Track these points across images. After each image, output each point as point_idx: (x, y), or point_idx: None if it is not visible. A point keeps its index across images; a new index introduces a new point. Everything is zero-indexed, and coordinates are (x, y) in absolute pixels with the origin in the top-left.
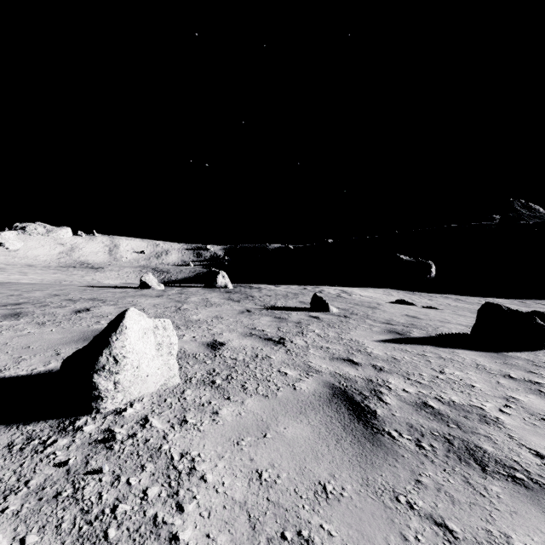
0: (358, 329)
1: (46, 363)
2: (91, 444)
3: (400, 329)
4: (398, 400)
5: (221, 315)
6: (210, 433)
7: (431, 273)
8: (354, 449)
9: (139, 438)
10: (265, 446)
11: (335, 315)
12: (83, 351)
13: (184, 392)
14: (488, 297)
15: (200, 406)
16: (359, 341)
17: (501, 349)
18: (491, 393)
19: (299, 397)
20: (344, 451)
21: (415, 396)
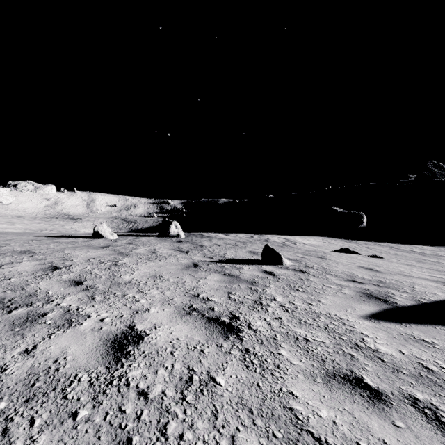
0: (326, 292)
1: None
2: None
3: (375, 290)
4: None
5: (162, 272)
6: None
7: (362, 223)
8: None
9: None
10: None
11: (291, 269)
12: None
13: None
14: (416, 245)
15: None
16: (342, 318)
17: None
18: None
19: None
20: None
21: None
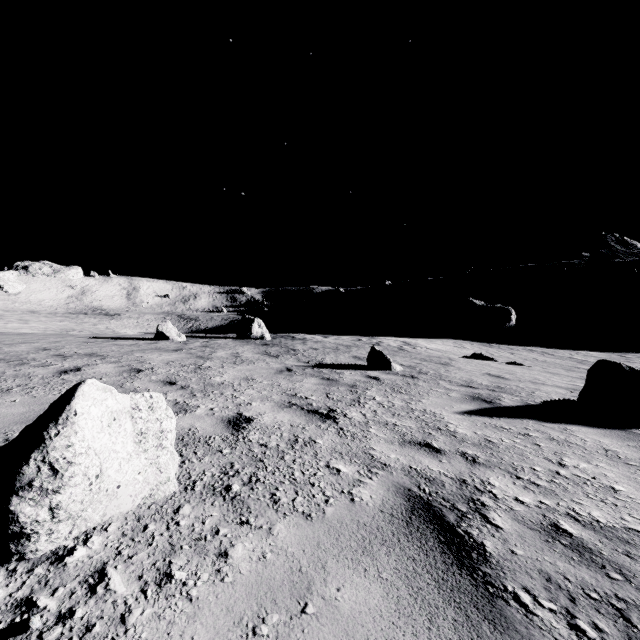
0: (431, 394)
1: None
2: None
3: (486, 394)
4: (513, 521)
5: (253, 376)
6: (207, 606)
7: (510, 321)
8: (463, 639)
9: (75, 621)
10: (303, 638)
11: (400, 375)
12: None
13: (179, 509)
14: (580, 350)
15: (200, 540)
16: (436, 413)
17: (626, 424)
18: None
19: (359, 516)
20: None
21: (537, 511)
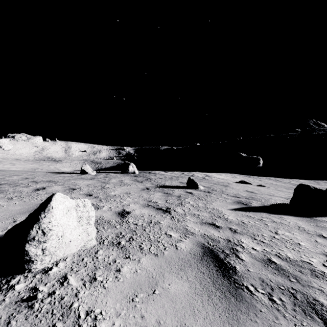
0: (217, 201)
1: (4, 228)
2: (17, 303)
3: (244, 200)
4: (250, 257)
5: (130, 191)
6: (112, 290)
7: (260, 164)
8: (222, 304)
9: (56, 296)
10: (153, 302)
11: (202, 191)
12: (19, 225)
13: (97, 252)
14: (295, 179)
15: (107, 264)
16: (219, 209)
17: (311, 215)
18: (314, 250)
19: (179, 255)
20: (215, 307)
21: (262, 253)
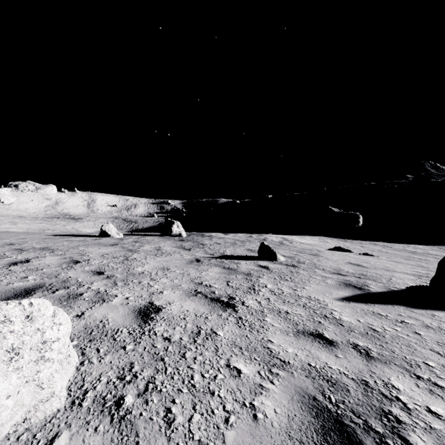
0: (311, 281)
1: None
2: None
3: (354, 281)
4: None
5: (169, 266)
6: None
7: (359, 223)
8: None
9: None
10: None
11: (284, 264)
12: None
13: (53, 440)
14: (409, 244)
15: None
16: (319, 299)
17: None
18: None
19: None
20: None
21: None
